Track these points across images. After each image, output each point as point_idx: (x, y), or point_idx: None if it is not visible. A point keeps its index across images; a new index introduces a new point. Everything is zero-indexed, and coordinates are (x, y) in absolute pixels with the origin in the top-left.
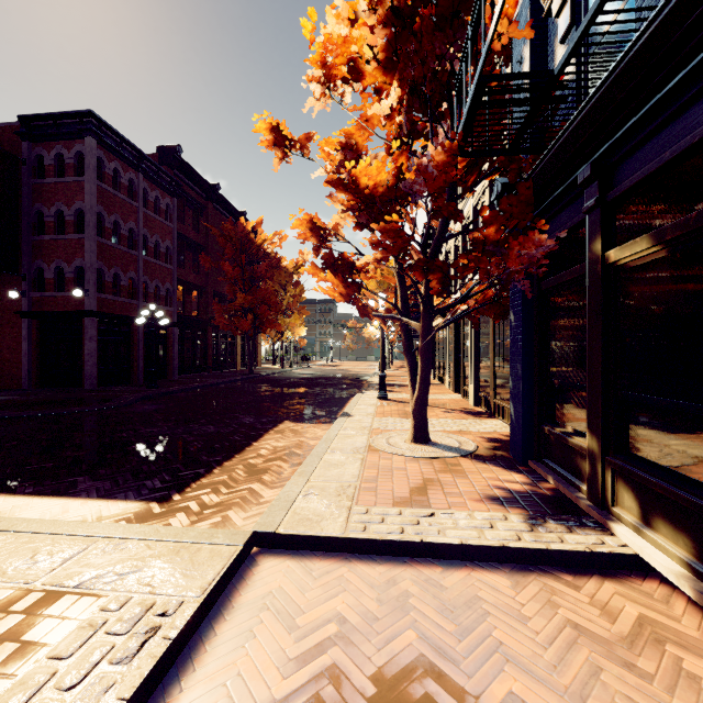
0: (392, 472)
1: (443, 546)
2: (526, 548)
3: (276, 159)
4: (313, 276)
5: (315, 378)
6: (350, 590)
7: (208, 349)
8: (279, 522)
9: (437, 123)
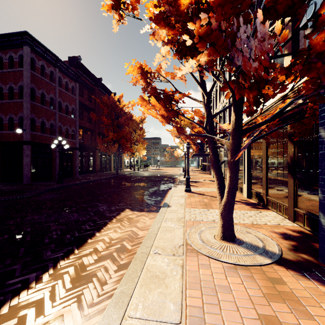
0: (216, 295)
1: None
2: None
3: (114, 21)
4: (141, 106)
5: (150, 176)
6: None
7: (96, 161)
8: None
9: None
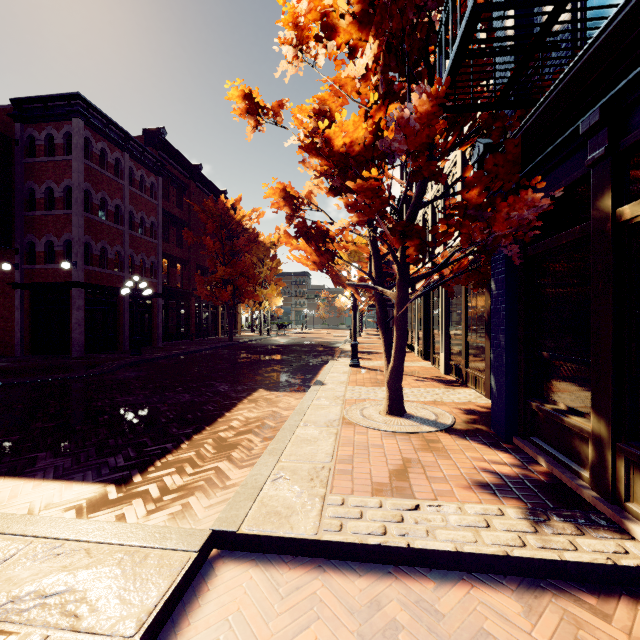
0: (368, 450)
1: (434, 553)
2: (535, 558)
3: (249, 128)
4: (286, 245)
5: (290, 345)
6: (325, 617)
7: (191, 318)
8: (243, 517)
9: (414, 83)
